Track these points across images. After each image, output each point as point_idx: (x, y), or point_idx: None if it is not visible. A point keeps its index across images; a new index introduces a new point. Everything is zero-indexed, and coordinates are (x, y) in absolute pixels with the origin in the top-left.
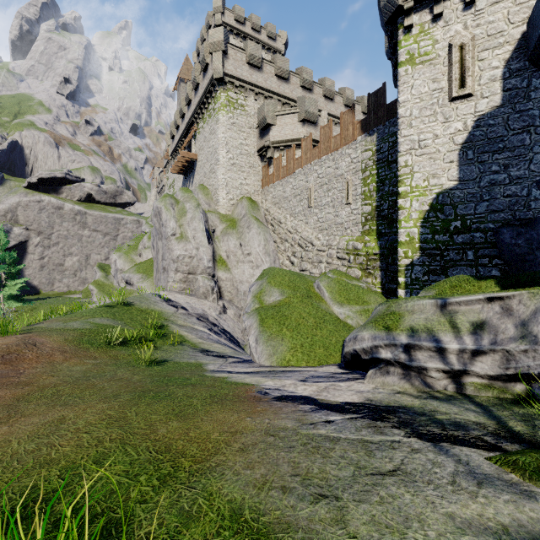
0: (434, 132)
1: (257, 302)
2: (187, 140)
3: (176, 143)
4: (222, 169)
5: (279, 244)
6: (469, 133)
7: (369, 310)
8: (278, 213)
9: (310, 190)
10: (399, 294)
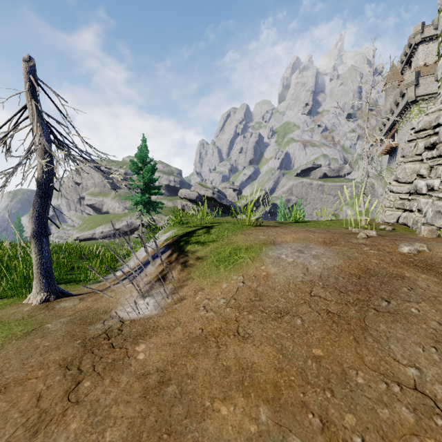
0: None
1: None
2: (391, 134)
3: (383, 134)
4: None
5: None
6: None
7: None
8: None
9: None
10: None
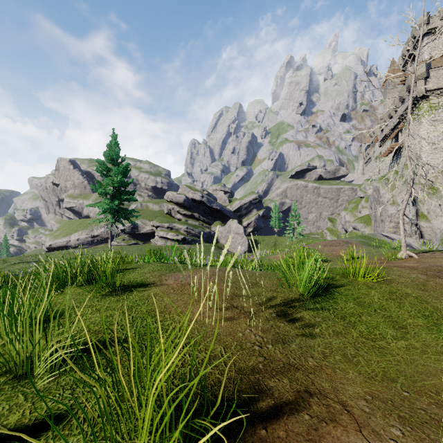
0: None
1: (442, 237)
2: (394, 134)
3: (385, 134)
4: (424, 154)
5: None
6: None
7: None
8: None
9: None
10: None
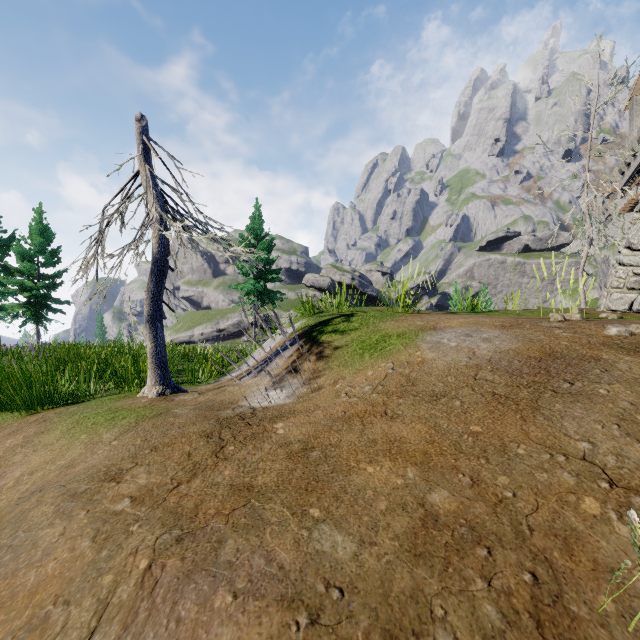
0: None
1: None
2: (639, 178)
3: (626, 179)
4: None
5: None
6: None
7: None
8: None
9: None
10: None
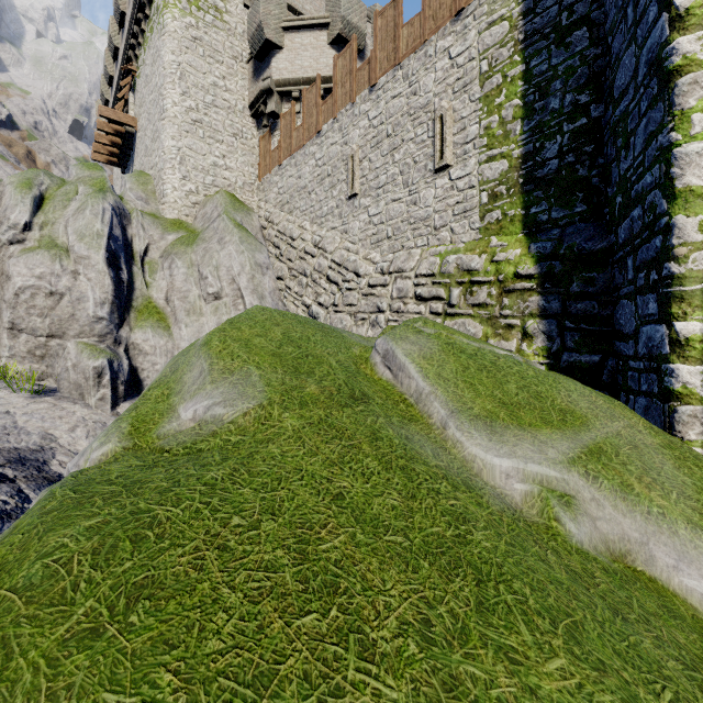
0: None
1: (128, 425)
2: (121, 95)
3: None
4: (171, 127)
5: (289, 281)
6: None
7: (602, 447)
8: (288, 222)
9: (352, 158)
10: (680, 382)
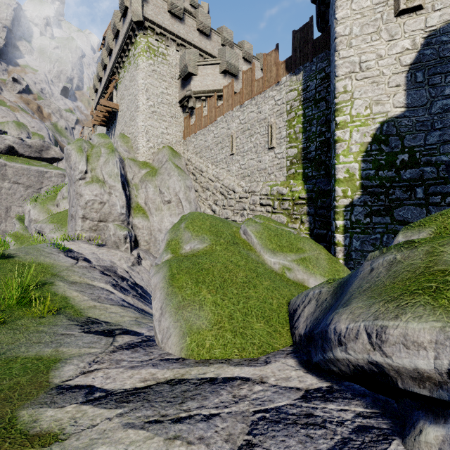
0: (377, 51)
1: (171, 251)
2: (109, 91)
3: (99, 95)
4: (142, 115)
5: (201, 193)
6: (418, 52)
7: (305, 258)
8: (200, 163)
9: (231, 137)
10: (337, 240)
